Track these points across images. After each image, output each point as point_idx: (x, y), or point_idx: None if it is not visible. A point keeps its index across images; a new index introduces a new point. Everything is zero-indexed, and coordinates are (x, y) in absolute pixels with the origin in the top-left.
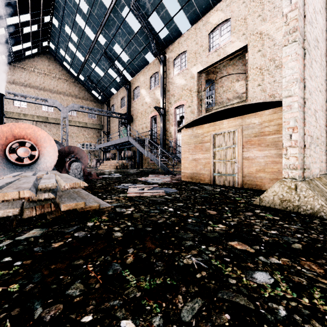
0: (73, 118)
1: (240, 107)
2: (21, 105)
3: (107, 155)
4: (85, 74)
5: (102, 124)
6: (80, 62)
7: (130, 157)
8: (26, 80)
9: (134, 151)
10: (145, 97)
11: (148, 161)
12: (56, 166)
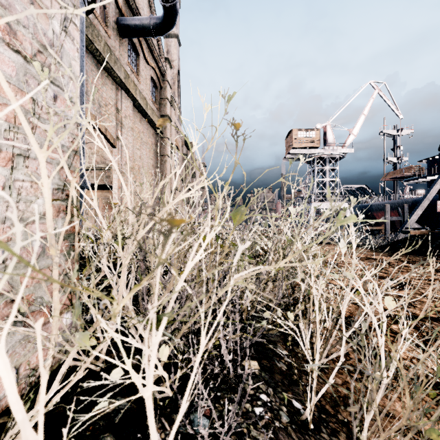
0: None
1: (101, 184)
2: None
3: None
4: None
5: None
6: None
7: None
8: None
9: None
10: None
11: None
12: None
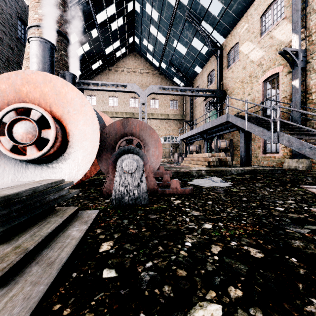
0: (155, 111)
1: None
2: (114, 104)
3: (190, 147)
4: (167, 60)
5: (184, 114)
6: (162, 46)
7: (223, 148)
8: (118, 81)
9: (231, 139)
10: (249, 53)
11: (258, 154)
12: (98, 163)
